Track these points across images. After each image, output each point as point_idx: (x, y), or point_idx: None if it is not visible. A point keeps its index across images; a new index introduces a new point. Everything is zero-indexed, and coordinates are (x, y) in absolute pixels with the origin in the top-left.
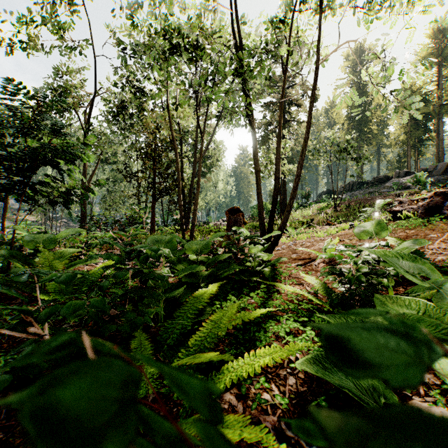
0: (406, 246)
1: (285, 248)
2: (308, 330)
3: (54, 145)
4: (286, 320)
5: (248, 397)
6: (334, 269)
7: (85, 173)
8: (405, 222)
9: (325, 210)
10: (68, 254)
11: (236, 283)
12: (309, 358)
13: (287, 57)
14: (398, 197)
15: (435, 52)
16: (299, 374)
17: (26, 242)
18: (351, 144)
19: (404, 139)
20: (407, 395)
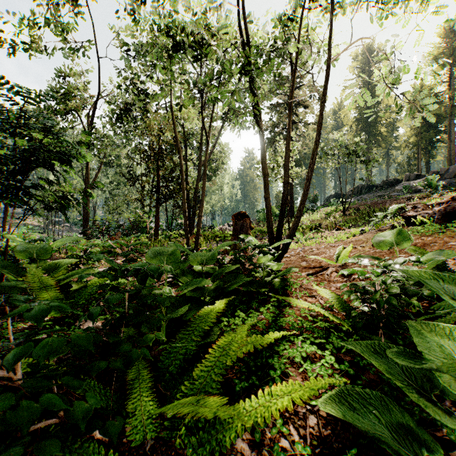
0: (430, 257)
1: (293, 254)
2: (327, 354)
3: (51, 148)
4: (302, 343)
5: (263, 444)
6: (356, 286)
7: (88, 176)
8: (420, 228)
9: (334, 214)
10: (65, 265)
11: (245, 296)
12: (333, 394)
13: (296, 55)
14: (409, 200)
15: (446, 52)
16: (321, 411)
17: (19, 252)
18: (360, 146)
19: (415, 141)
20: (450, 441)
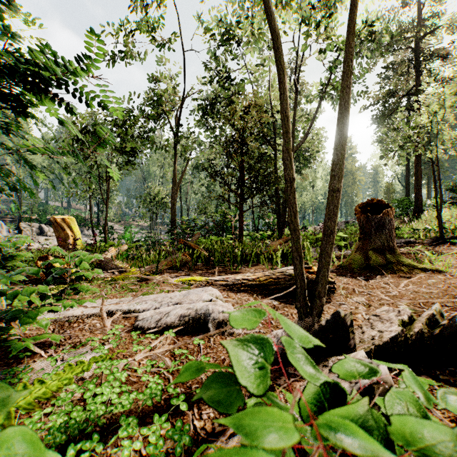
0: None
1: None
2: None
3: None
4: None
5: None
6: None
7: (175, 176)
8: None
9: None
10: None
11: None
12: None
13: None
14: None
15: None
16: None
17: None
18: None
19: None
20: None
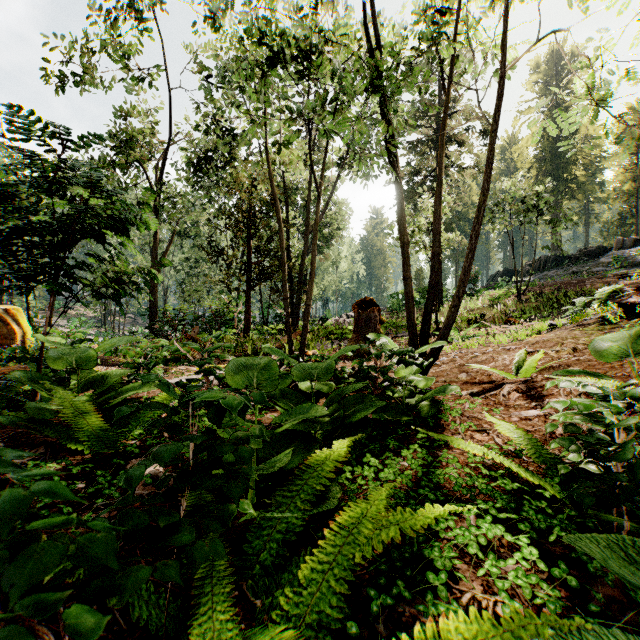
0: None
1: (446, 361)
2: (524, 544)
3: (99, 211)
4: (477, 519)
5: None
6: (576, 429)
7: (156, 251)
8: None
9: (503, 300)
10: (116, 377)
11: (376, 429)
12: (552, 637)
13: (451, 62)
14: (622, 279)
15: None
16: None
17: (53, 359)
18: (544, 199)
19: (631, 189)
20: None
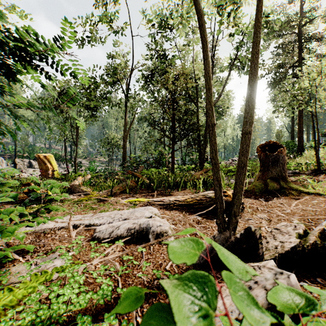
0: None
1: None
2: None
3: None
4: None
5: None
6: None
7: (125, 125)
8: None
9: None
10: None
11: None
12: None
13: None
14: None
15: None
16: None
17: None
18: None
19: None
20: None
